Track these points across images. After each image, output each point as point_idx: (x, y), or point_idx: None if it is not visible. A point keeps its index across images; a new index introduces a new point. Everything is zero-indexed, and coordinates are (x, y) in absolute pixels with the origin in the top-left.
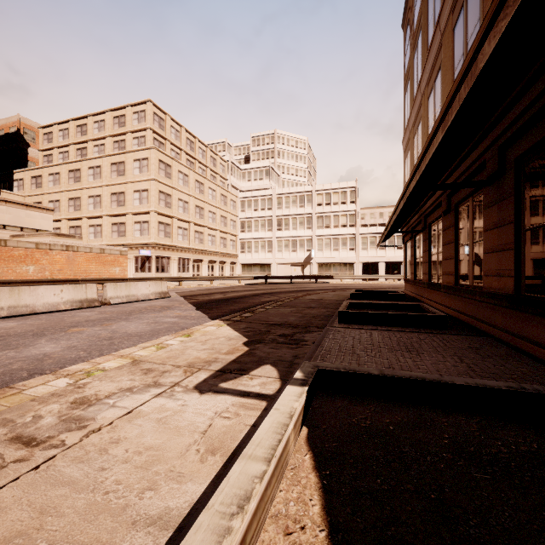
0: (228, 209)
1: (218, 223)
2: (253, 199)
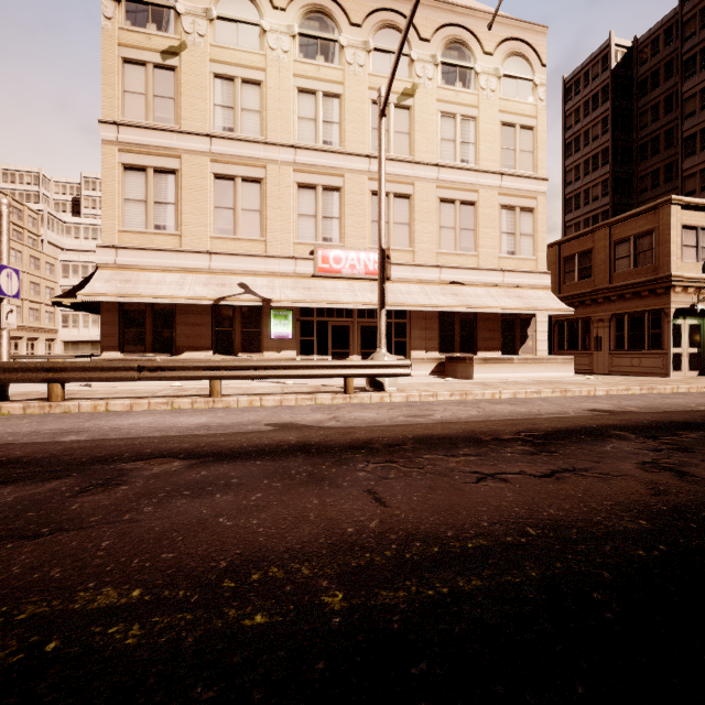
0: (42, 274)
1: (26, 291)
2: (81, 265)
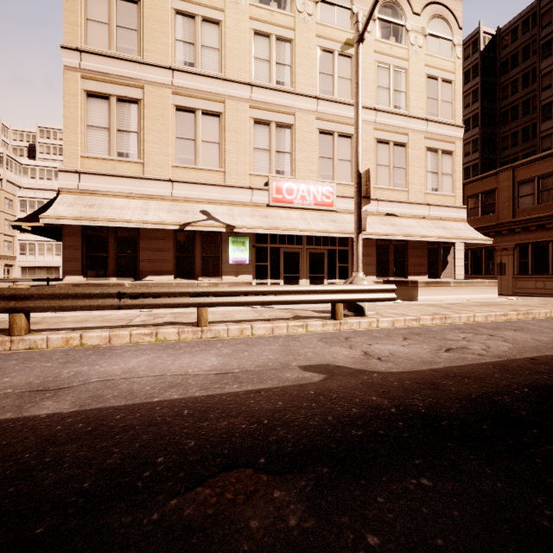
0: (2, 208)
1: None
2: (37, 201)
